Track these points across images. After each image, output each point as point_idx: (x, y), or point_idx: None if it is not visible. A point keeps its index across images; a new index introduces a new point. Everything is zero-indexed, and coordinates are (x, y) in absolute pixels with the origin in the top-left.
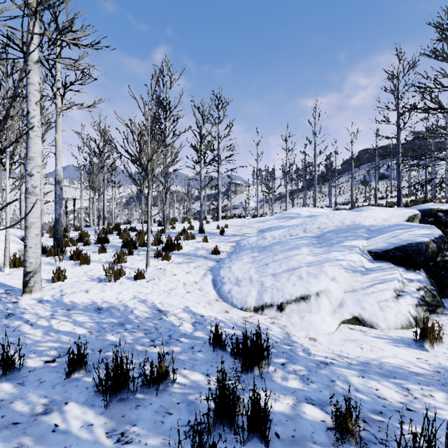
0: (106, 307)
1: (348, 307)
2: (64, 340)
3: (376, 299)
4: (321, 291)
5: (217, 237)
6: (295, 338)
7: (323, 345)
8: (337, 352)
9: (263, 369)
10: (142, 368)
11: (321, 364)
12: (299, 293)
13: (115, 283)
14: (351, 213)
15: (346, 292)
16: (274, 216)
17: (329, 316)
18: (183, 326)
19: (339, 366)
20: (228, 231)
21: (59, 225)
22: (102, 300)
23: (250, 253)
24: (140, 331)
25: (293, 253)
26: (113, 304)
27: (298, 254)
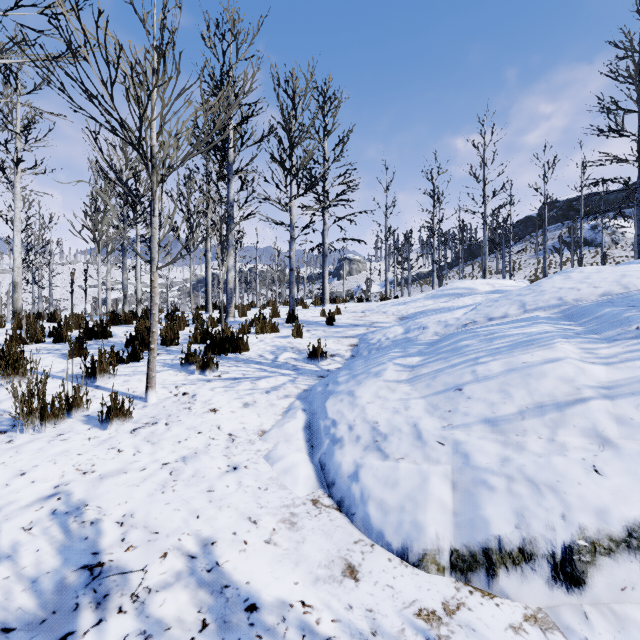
0: None
1: None
2: None
3: None
4: None
5: (321, 329)
6: None
7: None
8: None
9: None
10: None
11: None
12: (634, 510)
13: (42, 434)
14: (633, 266)
15: None
16: (424, 294)
17: None
18: None
19: None
20: (342, 319)
21: None
22: None
23: (399, 358)
24: None
25: (533, 355)
26: None
27: (554, 359)
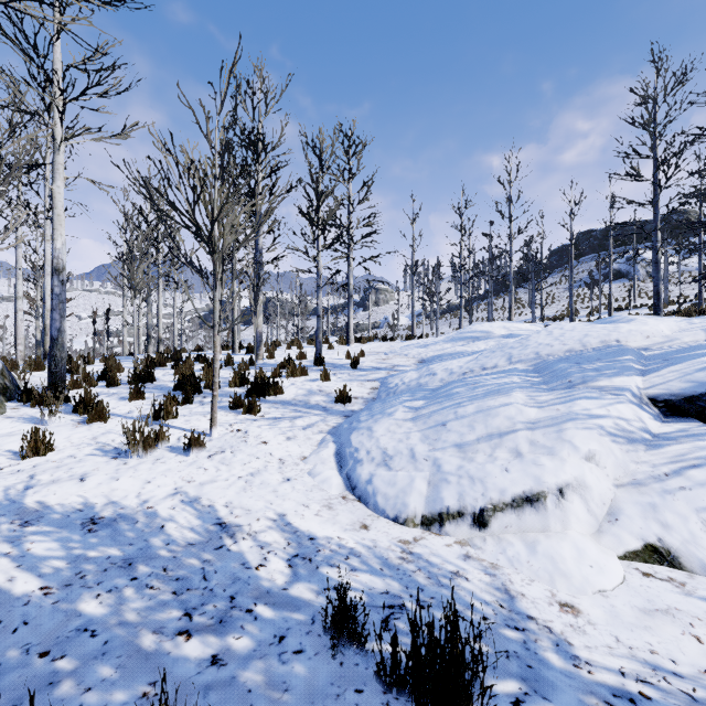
0: (108, 517)
1: (630, 522)
2: None
3: (692, 505)
4: (568, 485)
5: (346, 372)
6: (527, 604)
7: (599, 628)
8: (644, 654)
9: None
10: None
11: (619, 701)
12: (519, 489)
13: (145, 459)
14: (596, 327)
15: (620, 487)
16: (445, 337)
17: (590, 543)
18: (266, 568)
19: None
20: (366, 361)
21: (58, 350)
22: (107, 499)
23: (408, 402)
24: (165, 584)
25: (496, 401)
26: (127, 510)
27: (507, 404)
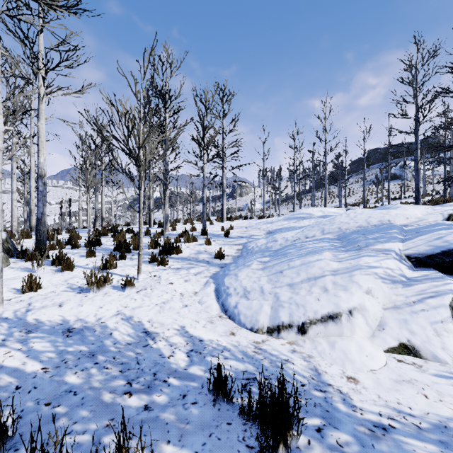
0: (78, 328)
1: (391, 330)
2: (2, 383)
3: (428, 320)
4: (355, 308)
5: (221, 239)
6: (328, 377)
7: (369, 390)
8: (393, 404)
9: (291, 446)
10: (101, 442)
11: (376, 429)
12: (325, 310)
13: (98, 293)
14: (376, 212)
15: (386, 310)
16: (283, 217)
17: (367, 342)
18: (174, 357)
19: (404, 434)
20: (233, 232)
21: (41, 226)
22: (76, 318)
23: (259, 258)
24: (114, 366)
25: (313, 258)
26: (89, 324)
27: (319, 259)
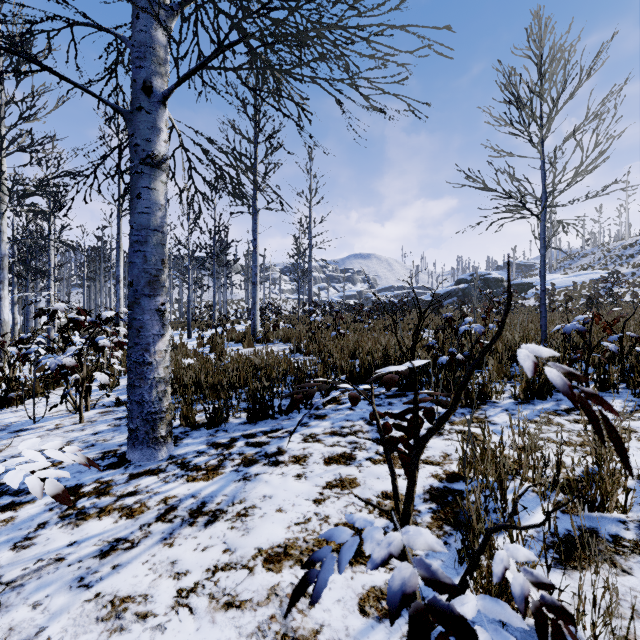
0: None
1: None
2: None
3: None
4: None
5: None
6: None
7: None
8: None
9: None
10: None
11: None
12: None
13: None
14: None
15: None
16: None
17: None
18: None
19: None
20: None
21: None
22: None
23: None
24: None
25: None
26: None
27: None
